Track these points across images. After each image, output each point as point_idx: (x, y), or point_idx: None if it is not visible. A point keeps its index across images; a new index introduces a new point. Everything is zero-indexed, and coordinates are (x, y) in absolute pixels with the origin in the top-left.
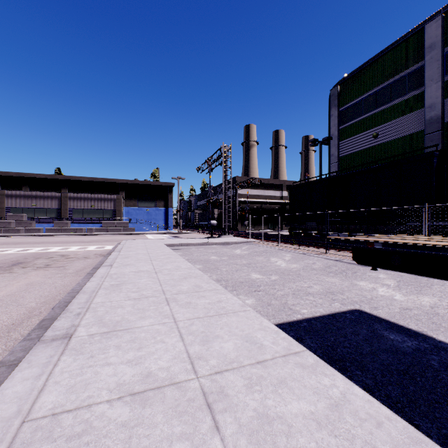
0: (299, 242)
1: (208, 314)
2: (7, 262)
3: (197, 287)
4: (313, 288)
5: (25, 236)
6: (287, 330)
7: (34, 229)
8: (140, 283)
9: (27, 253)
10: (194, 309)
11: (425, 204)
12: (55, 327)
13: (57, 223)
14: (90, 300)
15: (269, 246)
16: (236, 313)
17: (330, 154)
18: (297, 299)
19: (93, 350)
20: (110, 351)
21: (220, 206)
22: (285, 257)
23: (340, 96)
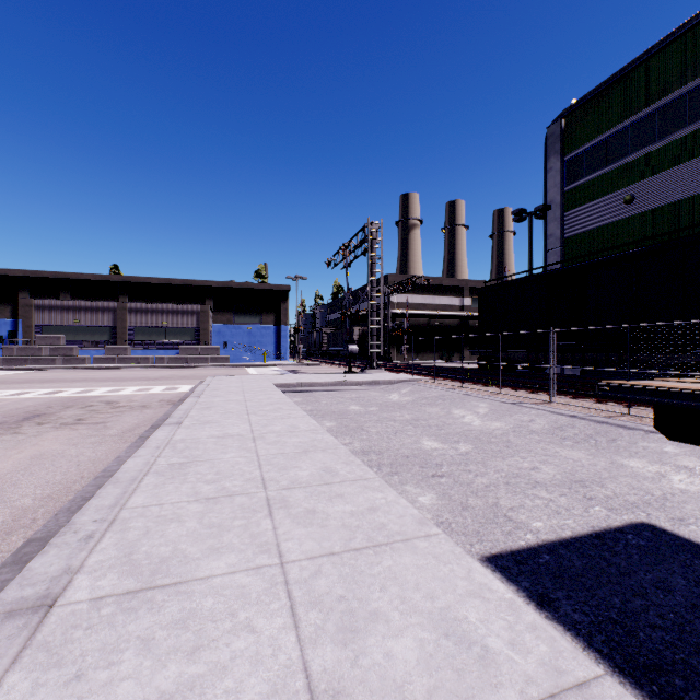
0: (500, 382)
1: (351, 544)
2: (17, 414)
3: (328, 472)
4: (541, 472)
5: (62, 370)
6: (513, 574)
7: (77, 359)
8: (222, 462)
9: (55, 397)
10: (323, 530)
11: None
12: (29, 576)
13: (111, 349)
14: (122, 501)
15: (446, 388)
16: (410, 544)
17: (546, 234)
18: (516, 495)
19: (87, 652)
20: (124, 659)
21: (363, 322)
22: (479, 408)
23: (565, 137)
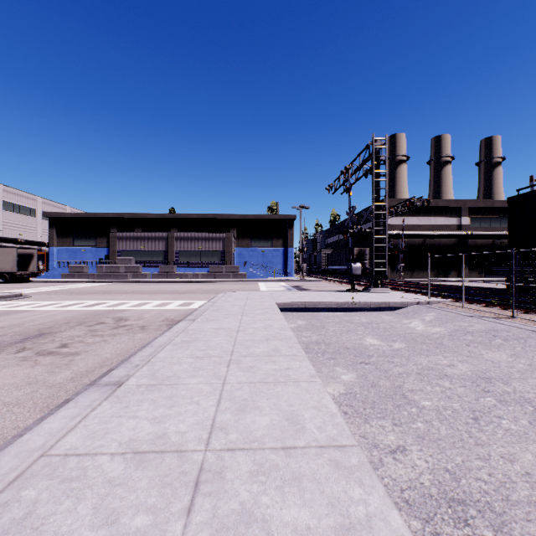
0: None
1: None
2: (27, 332)
3: None
4: None
5: (130, 283)
6: None
7: (141, 275)
8: None
9: (88, 310)
10: None
11: None
12: None
13: (163, 268)
14: None
15: (488, 318)
16: None
17: None
18: None
19: None
20: None
21: (358, 244)
22: None
23: None
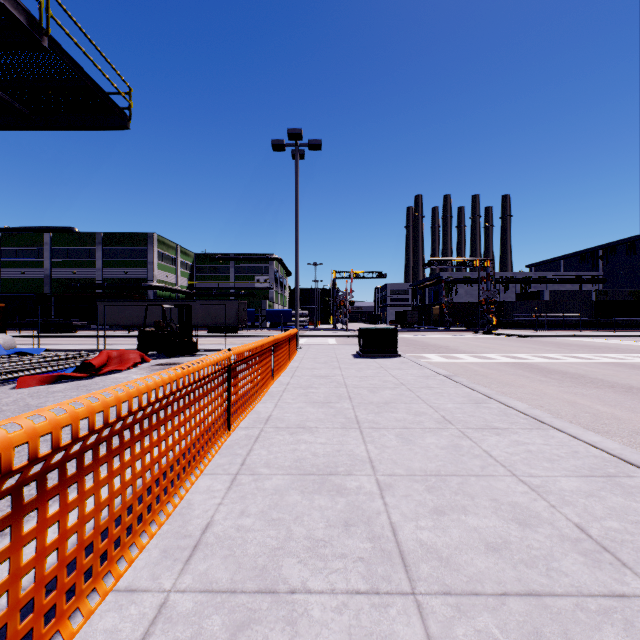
0: None
1: None
2: None
3: None
4: None
5: None
6: None
7: None
8: None
9: None
10: None
11: (17, 315)
12: None
13: None
14: None
15: None
16: None
17: None
18: None
19: None
20: None
21: None
22: None
23: (2, 240)
